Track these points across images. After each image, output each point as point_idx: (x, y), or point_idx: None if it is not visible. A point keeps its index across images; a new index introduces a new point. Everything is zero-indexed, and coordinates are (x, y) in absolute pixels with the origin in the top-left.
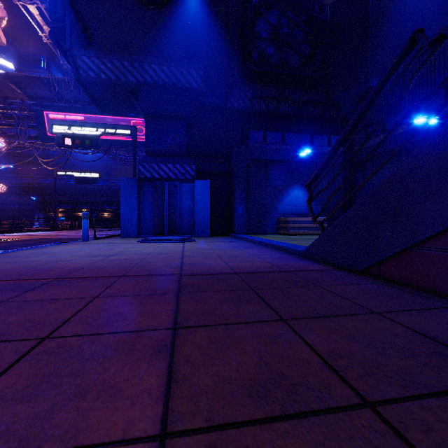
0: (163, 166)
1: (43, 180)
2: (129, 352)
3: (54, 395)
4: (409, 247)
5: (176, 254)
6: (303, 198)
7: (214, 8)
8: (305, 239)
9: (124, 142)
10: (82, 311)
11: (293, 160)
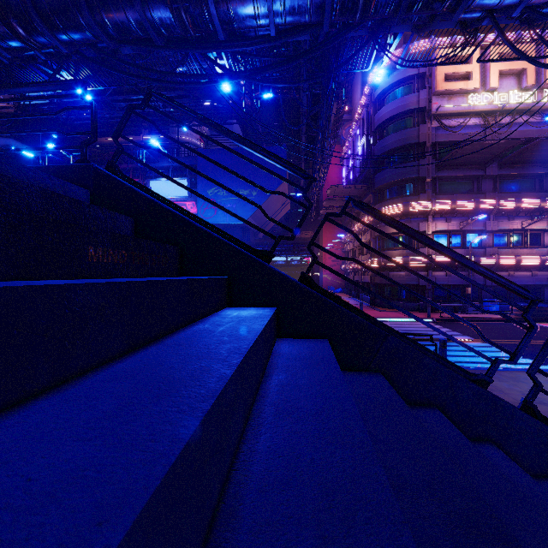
0: None
1: None
2: None
3: None
4: None
5: None
6: None
7: None
8: None
9: None
10: None
11: None
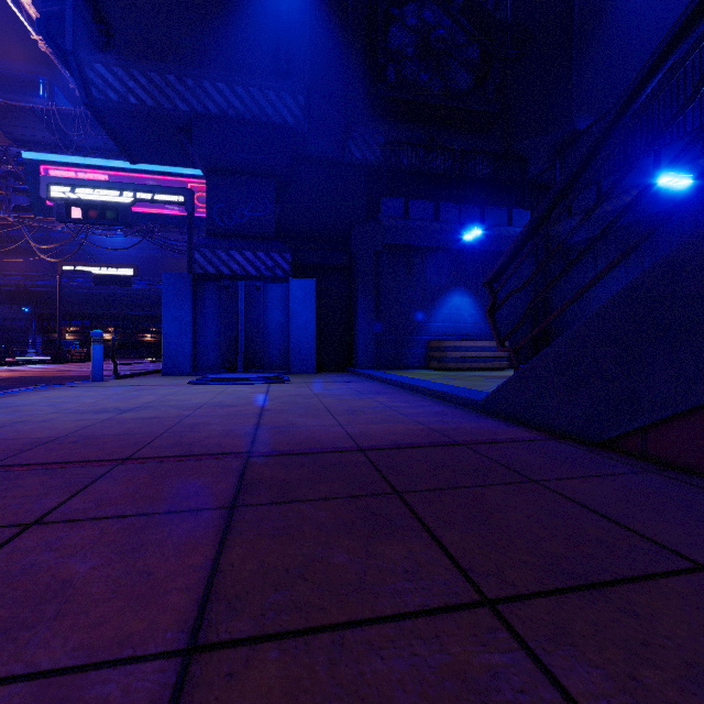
0: (236, 254)
1: (43, 281)
2: None
3: None
4: None
5: (251, 407)
6: (469, 310)
7: None
8: (475, 377)
9: (176, 218)
10: None
11: (453, 247)
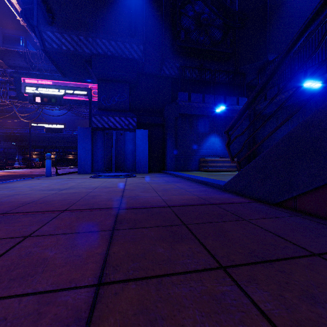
0: (111, 118)
1: (22, 130)
2: None
3: None
4: None
5: (119, 188)
6: (218, 144)
7: None
8: (221, 174)
9: (83, 102)
10: (2, 256)
11: (211, 115)
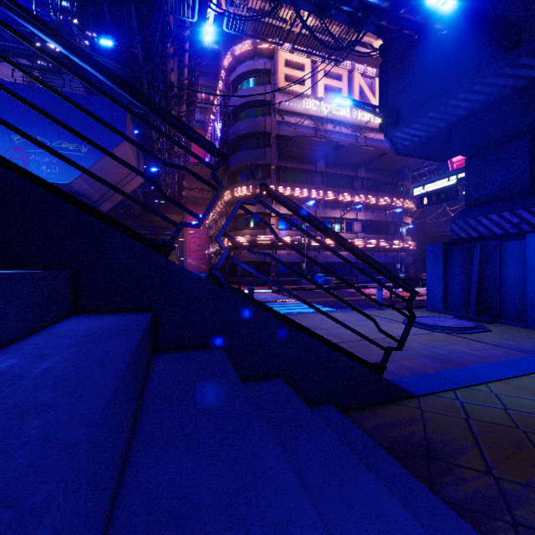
0: (483, 219)
1: None
2: None
3: None
4: None
5: (340, 340)
6: None
7: None
8: None
9: None
10: None
11: None
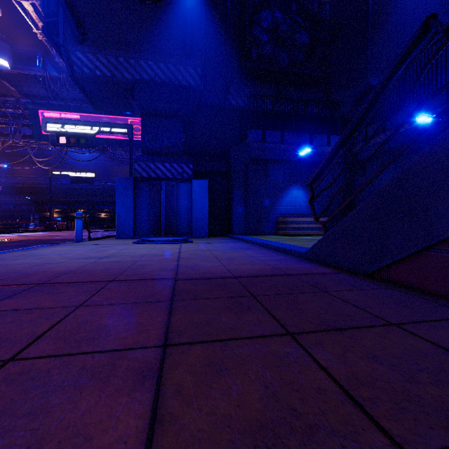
0: (160, 165)
1: (39, 180)
2: (108, 379)
3: (1, 448)
4: (423, 249)
5: (172, 256)
6: (302, 198)
7: (212, 4)
8: (305, 239)
9: (121, 141)
10: (60, 323)
11: (292, 160)
